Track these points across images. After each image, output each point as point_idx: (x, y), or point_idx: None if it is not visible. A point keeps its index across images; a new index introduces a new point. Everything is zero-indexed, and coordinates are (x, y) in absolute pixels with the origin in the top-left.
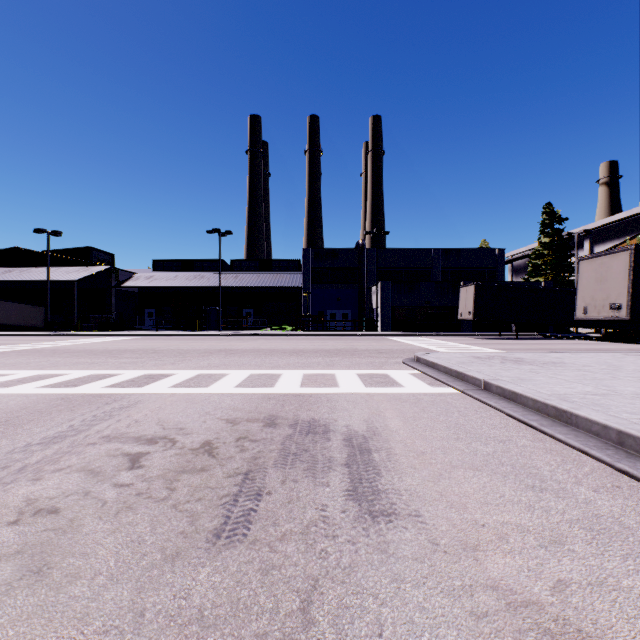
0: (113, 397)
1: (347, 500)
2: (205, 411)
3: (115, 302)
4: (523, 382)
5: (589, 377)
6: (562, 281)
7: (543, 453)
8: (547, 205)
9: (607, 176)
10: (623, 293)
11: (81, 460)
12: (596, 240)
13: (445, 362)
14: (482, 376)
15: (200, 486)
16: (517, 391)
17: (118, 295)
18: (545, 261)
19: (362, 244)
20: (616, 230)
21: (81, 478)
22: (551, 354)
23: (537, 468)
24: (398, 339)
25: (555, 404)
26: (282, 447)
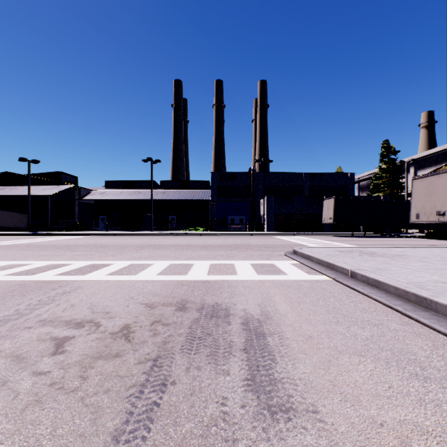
0: (60, 283)
1: (246, 391)
2: (130, 296)
3: (78, 211)
4: (382, 271)
5: (431, 267)
6: (396, 195)
7: (414, 337)
8: (385, 141)
9: (426, 121)
10: (446, 203)
11: (12, 345)
12: (419, 167)
13: (317, 255)
14: (348, 266)
15: (111, 374)
16: (380, 280)
17: (80, 206)
18: (383, 181)
19: (253, 169)
20: (433, 160)
21: (5, 365)
22: (395, 248)
23: (414, 353)
24: (279, 237)
25: (415, 292)
26: (189, 331)
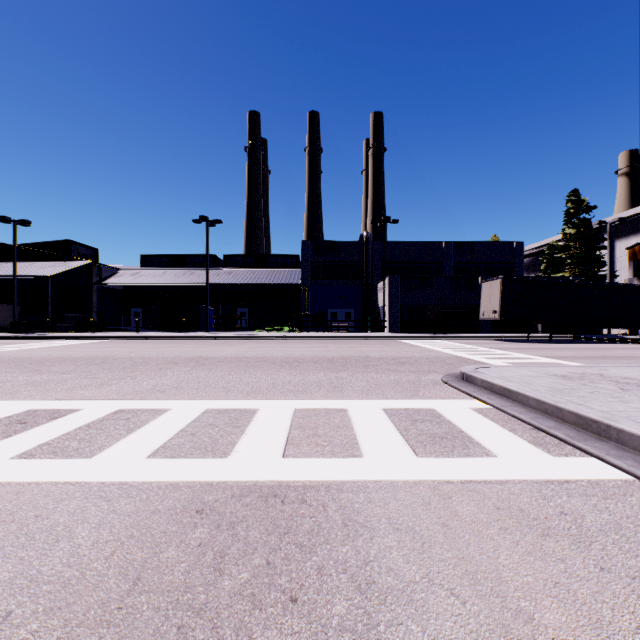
0: None
1: None
2: None
3: (97, 300)
4: None
5: None
6: (591, 276)
7: None
8: (573, 192)
9: (627, 166)
10: None
11: None
12: (618, 234)
13: (532, 390)
14: None
15: None
16: None
17: (100, 293)
18: (570, 254)
19: (367, 236)
20: None
21: None
22: None
23: None
24: (412, 342)
25: None
26: None
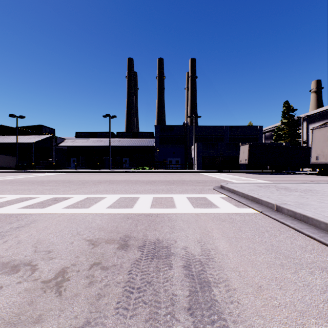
0: (19, 217)
1: None
2: (77, 231)
3: (55, 154)
4: (305, 206)
5: None
6: (294, 143)
7: None
8: (286, 102)
9: (315, 88)
10: None
11: None
12: (310, 121)
13: (242, 190)
14: (273, 201)
15: None
16: (308, 215)
17: (56, 150)
18: (284, 132)
19: (186, 123)
20: (321, 116)
21: None
22: (302, 184)
23: None
24: (207, 174)
25: None
26: (128, 278)
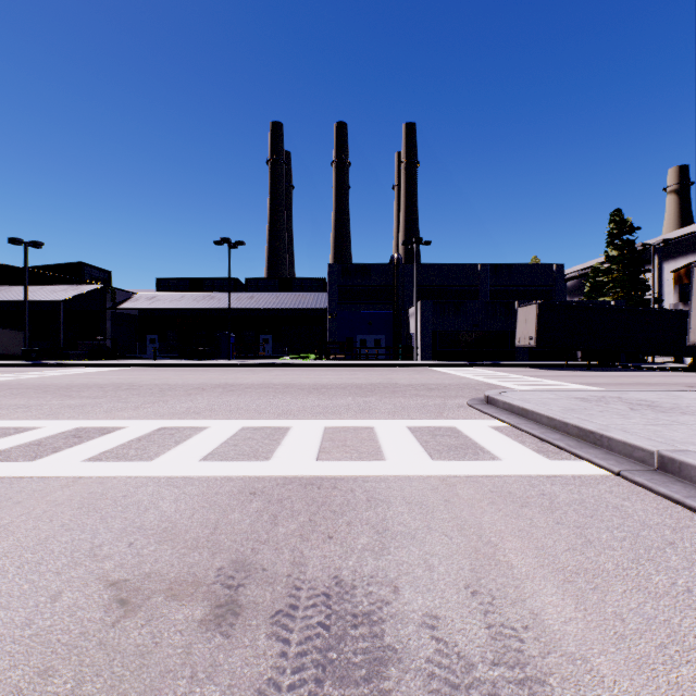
0: None
1: None
2: (93, 543)
3: (111, 326)
4: None
5: None
6: (634, 301)
7: None
8: (615, 212)
9: (677, 183)
10: None
11: None
12: (666, 255)
13: (546, 409)
14: (647, 443)
15: None
16: None
17: (114, 318)
18: (613, 278)
19: (398, 259)
20: (690, 244)
21: None
22: (681, 393)
23: None
24: (444, 370)
25: None
26: None
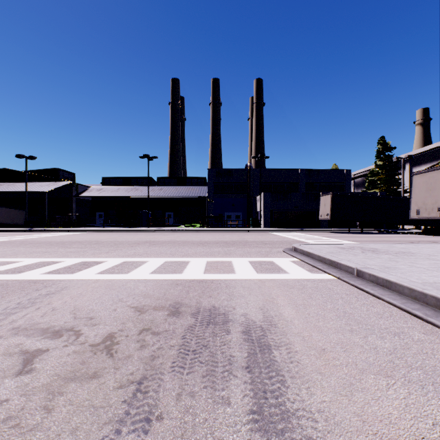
0: (45, 283)
1: (252, 431)
2: (119, 298)
3: (75, 207)
4: (391, 270)
5: None
6: (392, 192)
7: None
8: (381, 138)
9: (421, 119)
10: None
11: None
12: (414, 163)
13: (318, 252)
14: (354, 265)
15: (83, 404)
16: (391, 280)
17: (77, 202)
18: (380, 178)
19: (250, 166)
20: (428, 156)
21: None
22: (396, 245)
23: None
24: (276, 233)
25: (435, 294)
26: (182, 342)
